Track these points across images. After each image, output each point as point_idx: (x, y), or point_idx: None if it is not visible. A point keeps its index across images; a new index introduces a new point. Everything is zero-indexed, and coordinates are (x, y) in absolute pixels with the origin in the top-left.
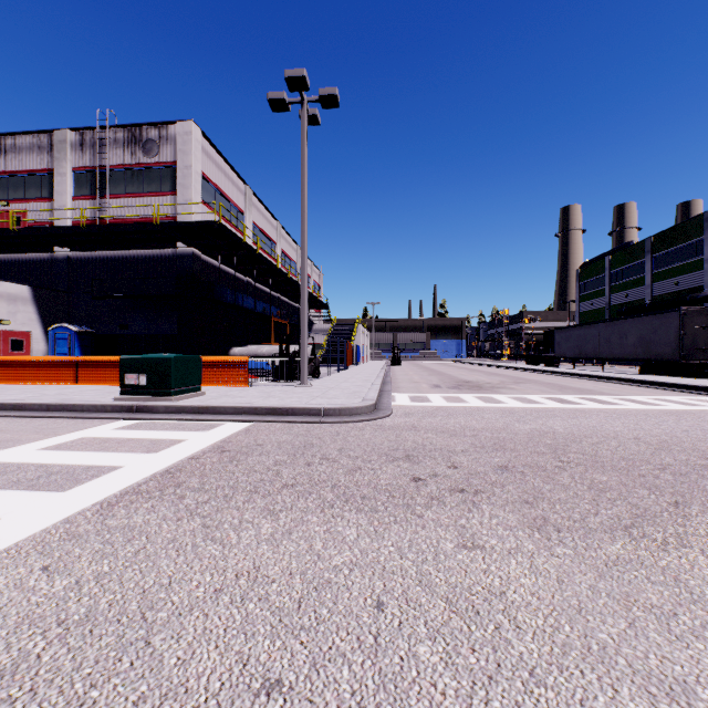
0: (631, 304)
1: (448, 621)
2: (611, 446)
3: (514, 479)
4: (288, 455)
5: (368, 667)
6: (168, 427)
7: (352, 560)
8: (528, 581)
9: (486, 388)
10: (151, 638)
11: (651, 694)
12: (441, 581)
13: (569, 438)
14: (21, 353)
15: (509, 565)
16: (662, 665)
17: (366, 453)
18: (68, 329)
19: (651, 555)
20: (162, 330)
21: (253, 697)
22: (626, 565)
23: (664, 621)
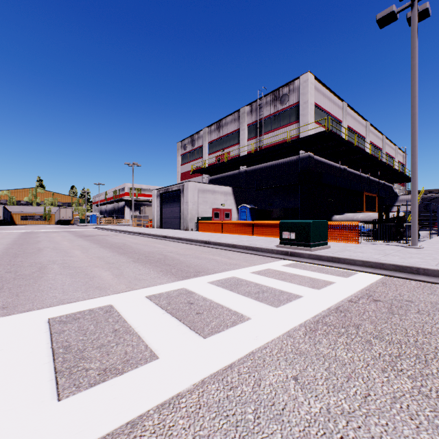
0: None
1: None
2: None
3: None
4: None
5: None
6: (315, 269)
7: None
8: None
9: None
10: None
11: None
12: None
13: None
14: (228, 219)
15: None
16: None
17: None
18: (245, 207)
19: None
20: (290, 205)
21: None
22: None
23: None
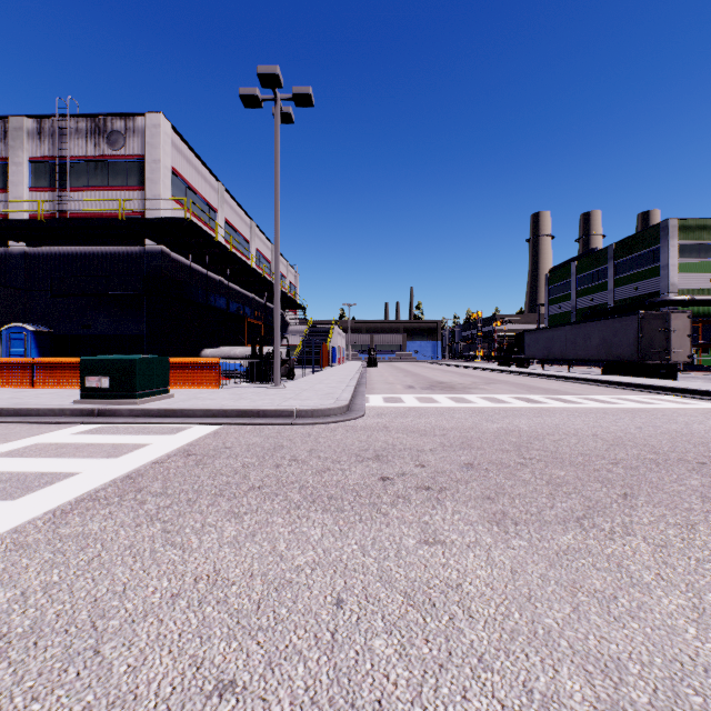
0: (595, 308)
1: (405, 614)
2: (571, 443)
3: (479, 476)
4: (256, 457)
5: (324, 663)
6: (132, 431)
7: (315, 559)
8: (484, 573)
9: (458, 389)
10: (100, 647)
11: (587, 672)
12: (401, 576)
13: (532, 436)
14: None
15: (467, 559)
16: (599, 645)
17: (336, 453)
18: (24, 328)
19: (598, 544)
20: (128, 330)
21: (205, 699)
22: (575, 554)
23: (605, 604)
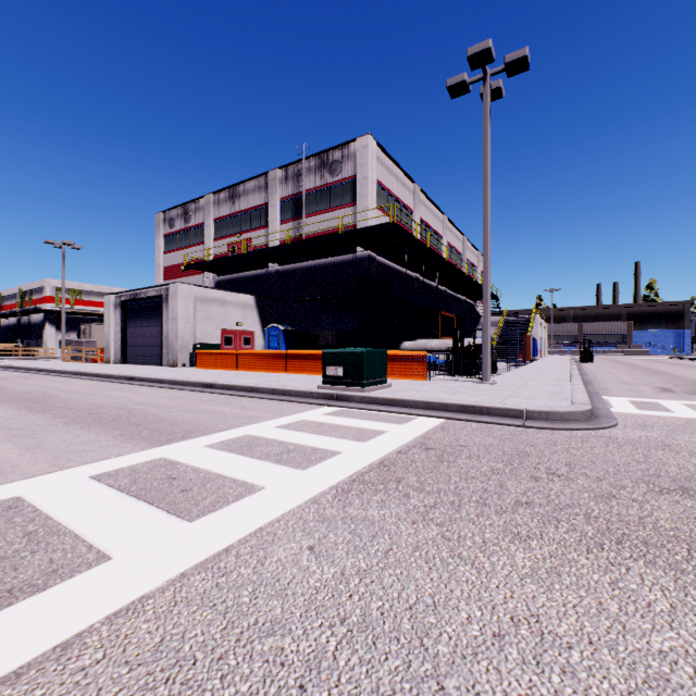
0: None
1: None
2: None
3: None
4: (502, 462)
5: None
6: (366, 417)
7: (686, 649)
8: None
9: None
10: (441, 680)
11: None
12: None
13: None
14: (249, 347)
15: None
16: None
17: (610, 474)
18: (277, 328)
19: None
20: (343, 327)
21: None
22: None
23: None
